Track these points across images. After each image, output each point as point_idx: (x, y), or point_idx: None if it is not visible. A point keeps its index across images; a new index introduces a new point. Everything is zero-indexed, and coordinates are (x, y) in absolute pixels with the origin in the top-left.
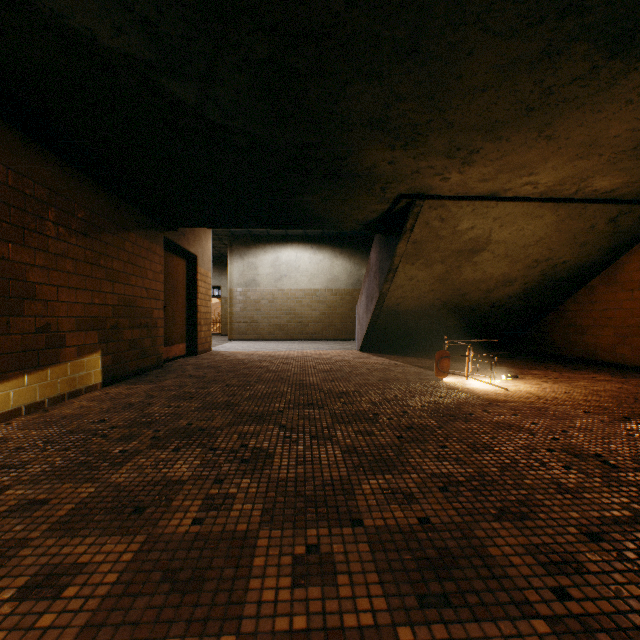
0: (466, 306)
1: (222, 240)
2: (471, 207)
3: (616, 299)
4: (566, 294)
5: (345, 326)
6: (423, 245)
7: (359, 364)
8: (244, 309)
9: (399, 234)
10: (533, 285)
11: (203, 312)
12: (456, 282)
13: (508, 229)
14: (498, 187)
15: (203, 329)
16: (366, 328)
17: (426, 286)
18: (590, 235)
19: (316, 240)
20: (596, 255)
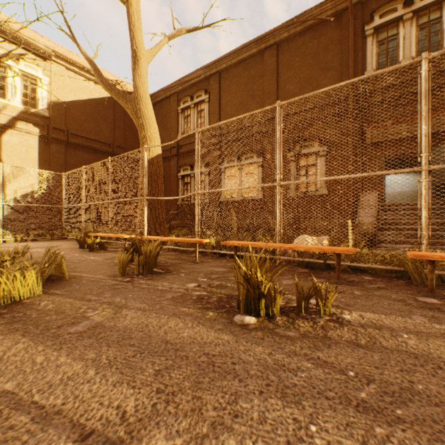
0: None
1: None
2: None
3: None
4: None
5: None
6: None
7: None
8: None
9: None
10: None
11: None
12: None
13: None
14: None
15: None
16: None
17: None
18: None
19: None
20: None
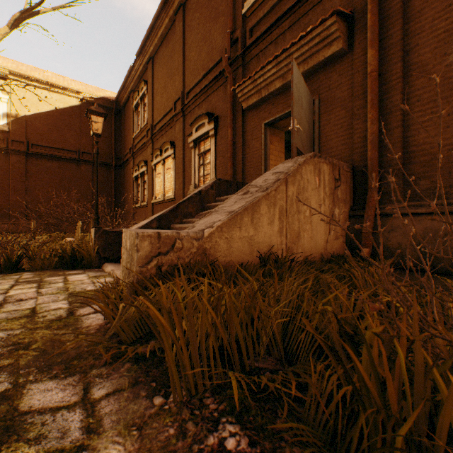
0: None
1: None
2: None
3: None
4: None
5: None
6: None
7: None
8: None
9: None
10: None
11: None
12: None
13: None
14: None
15: None
16: None
17: None
18: None
19: None
20: None
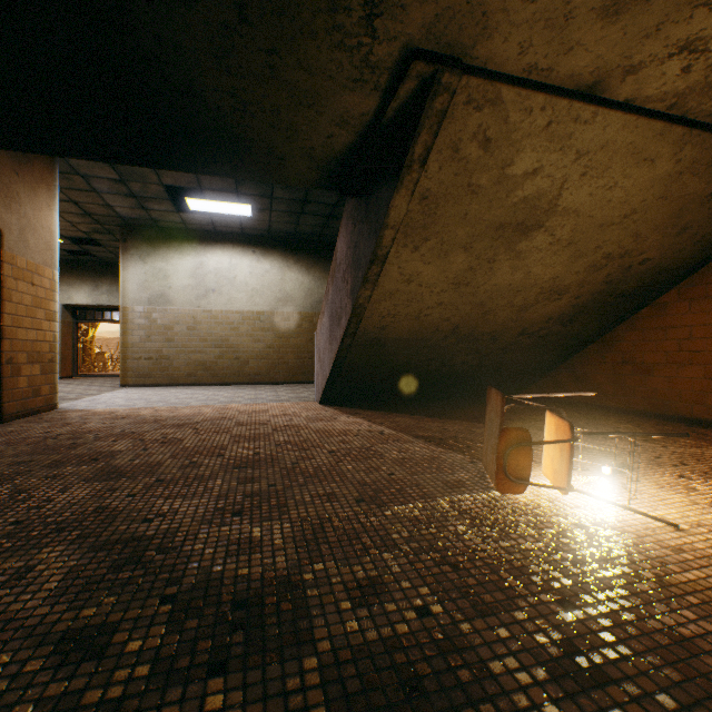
0: (486, 333)
1: (113, 234)
2: (547, 115)
3: (709, 322)
4: (622, 316)
5: (302, 364)
6: (440, 206)
7: (316, 437)
8: (147, 339)
9: (397, 174)
10: (587, 300)
11: (25, 339)
12: (481, 290)
13: (592, 183)
14: (622, 53)
15: (25, 372)
16: (330, 368)
17: (432, 295)
18: (701, 212)
19: (260, 242)
20: (689, 252)
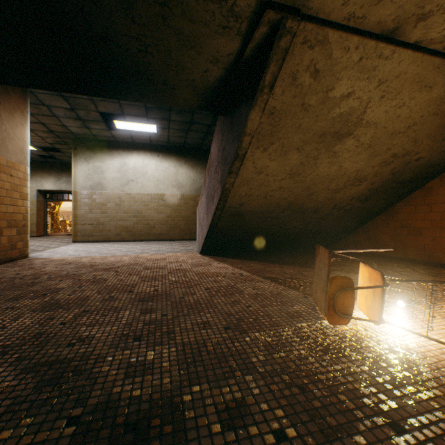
0: (310, 207)
1: (68, 144)
2: (360, 52)
3: None
4: (401, 196)
5: (189, 227)
6: (282, 119)
7: (197, 277)
8: (89, 211)
9: (252, 96)
10: (378, 185)
11: (5, 212)
12: (308, 178)
13: (387, 103)
14: (417, 3)
15: (5, 233)
16: (207, 230)
17: (275, 182)
18: None
19: (162, 149)
20: None
